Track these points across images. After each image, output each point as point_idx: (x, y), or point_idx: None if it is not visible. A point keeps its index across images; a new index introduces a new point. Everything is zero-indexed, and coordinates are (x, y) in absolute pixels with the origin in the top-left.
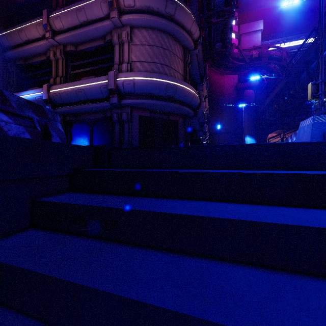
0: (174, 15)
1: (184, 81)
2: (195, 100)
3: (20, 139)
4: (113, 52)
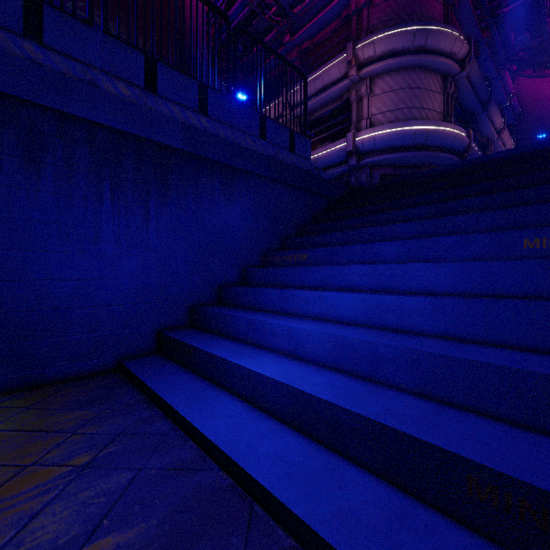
0: (426, 45)
1: (444, 120)
2: (459, 141)
3: (325, 178)
4: (351, 111)
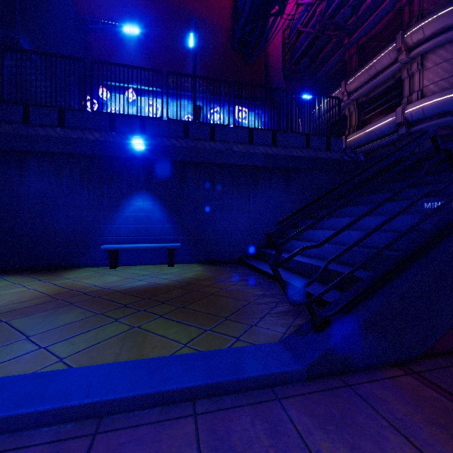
0: None
1: None
2: None
3: (354, 161)
4: (403, 86)
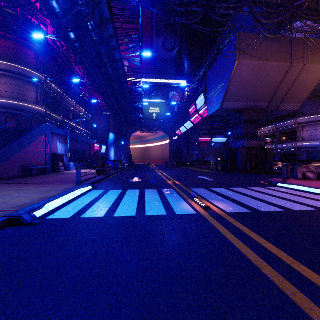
0: (24, 74)
1: (36, 101)
2: (40, 112)
3: None
4: None
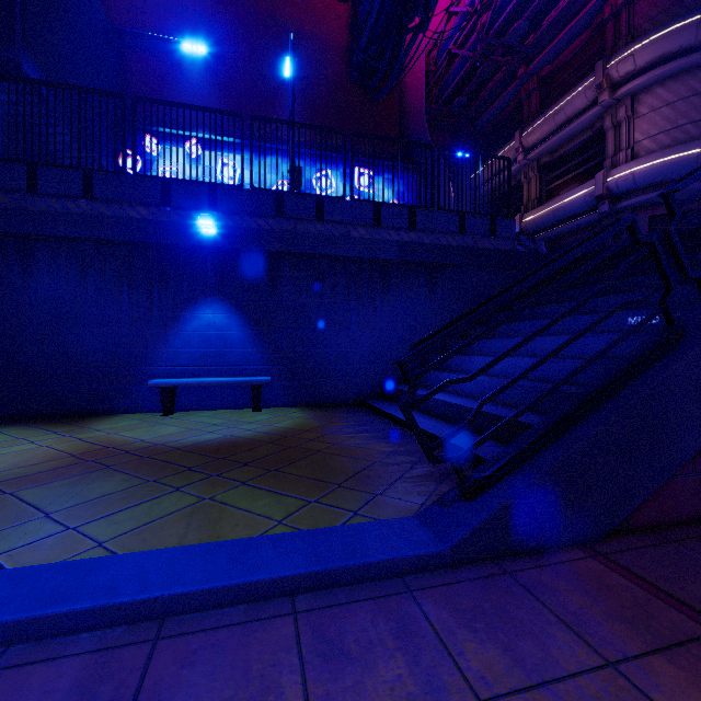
0: None
1: None
2: None
3: (532, 253)
4: (606, 141)
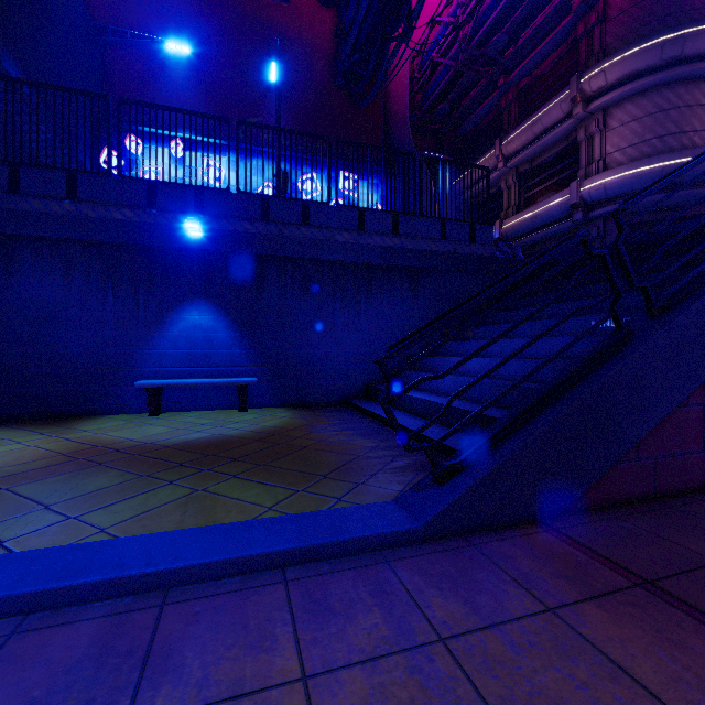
0: (682, 54)
1: None
2: None
3: (509, 259)
4: (580, 152)
